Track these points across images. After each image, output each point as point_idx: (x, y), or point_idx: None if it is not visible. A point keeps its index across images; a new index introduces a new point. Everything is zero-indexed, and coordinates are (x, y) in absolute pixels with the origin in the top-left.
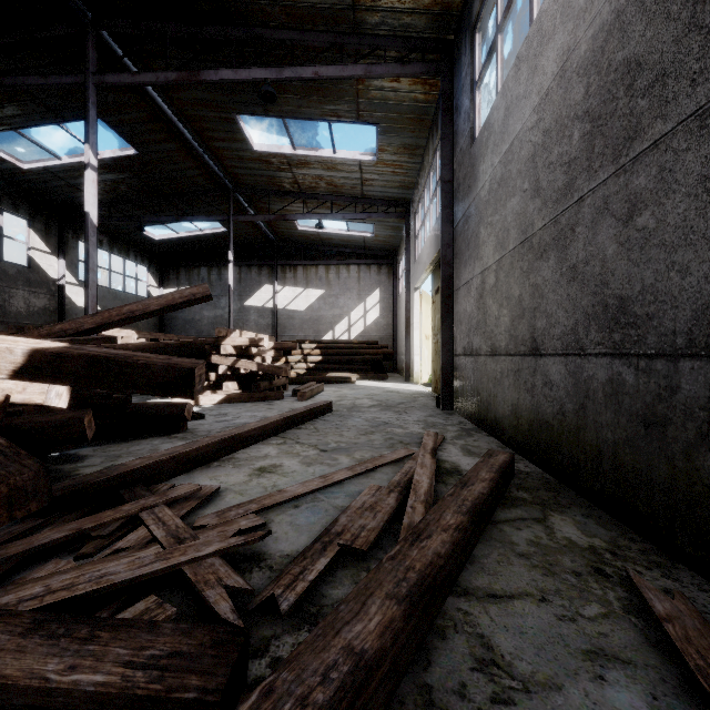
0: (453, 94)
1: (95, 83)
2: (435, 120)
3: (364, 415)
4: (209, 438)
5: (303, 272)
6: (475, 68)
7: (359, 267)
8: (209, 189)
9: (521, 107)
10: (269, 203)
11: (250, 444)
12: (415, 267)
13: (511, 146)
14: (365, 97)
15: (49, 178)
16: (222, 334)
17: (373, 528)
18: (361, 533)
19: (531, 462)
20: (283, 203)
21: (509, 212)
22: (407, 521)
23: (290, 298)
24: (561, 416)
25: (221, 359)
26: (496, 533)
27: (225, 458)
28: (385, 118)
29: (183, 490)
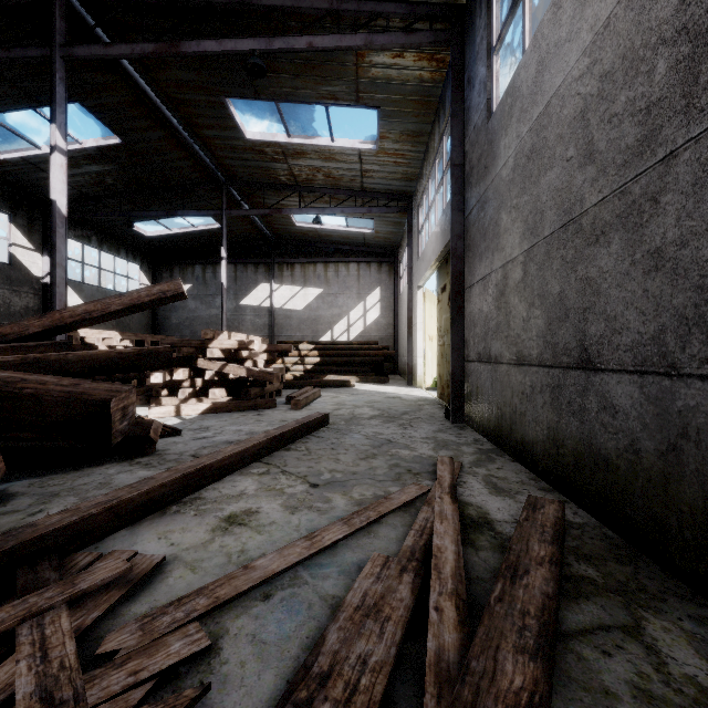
0: (464, 67)
1: (64, 56)
2: (442, 101)
3: (364, 430)
4: (168, 473)
5: (301, 270)
6: (493, 29)
7: (359, 265)
8: (200, 182)
9: (564, 53)
10: (263, 197)
11: (224, 475)
12: (418, 264)
13: (548, 107)
14: (365, 75)
15: (29, 169)
16: (208, 336)
17: (379, 664)
18: (360, 678)
19: (580, 506)
20: (279, 197)
21: (544, 189)
22: (434, 647)
23: (287, 297)
24: (633, 456)
25: (207, 364)
26: (573, 664)
27: (189, 499)
28: (387, 100)
29: (102, 574)
